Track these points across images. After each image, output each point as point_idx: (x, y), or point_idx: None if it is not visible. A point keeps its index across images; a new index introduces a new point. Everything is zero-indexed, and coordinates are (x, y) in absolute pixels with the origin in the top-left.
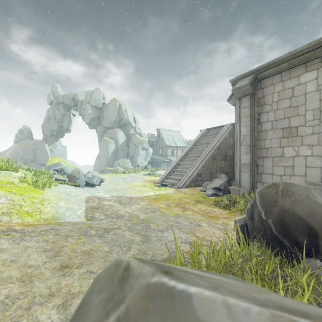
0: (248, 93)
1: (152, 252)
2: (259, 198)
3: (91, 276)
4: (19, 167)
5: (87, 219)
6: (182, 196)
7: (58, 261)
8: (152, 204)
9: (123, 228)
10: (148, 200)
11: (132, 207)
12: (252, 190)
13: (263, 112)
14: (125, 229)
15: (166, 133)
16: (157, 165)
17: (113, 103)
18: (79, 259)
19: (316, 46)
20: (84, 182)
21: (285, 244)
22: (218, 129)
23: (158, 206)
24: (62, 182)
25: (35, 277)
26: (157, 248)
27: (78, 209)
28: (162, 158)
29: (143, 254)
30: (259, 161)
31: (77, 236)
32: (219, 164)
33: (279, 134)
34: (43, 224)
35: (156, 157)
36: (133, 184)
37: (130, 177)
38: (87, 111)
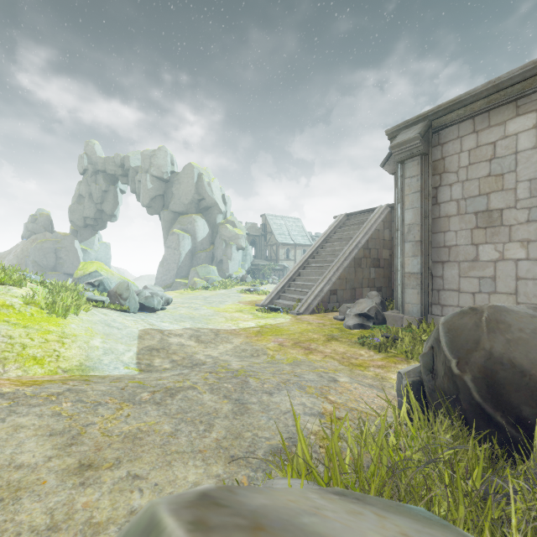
0: (417, 153)
1: (251, 433)
2: (446, 335)
3: (135, 486)
4: (27, 278)
5: (140, 368)
6: (305, 329)
7: (75, 454)
8: (253, 341)
9: (201, 388)
10: (247, 336)
11: (218, 348)
12: (424, 318)
13: (442, 185)
14: (204, 390)
15: (277, 221)
16: (261, 275)
17: (189, 171)
18: (116, 450)
19: (534, 71)
20: (138, 305)
21: (497, 420)
22: (365, 214)
23: (263, 346)
24: (98, 305)
25: (25, 491)
26: (261, 426)
27: (125, 351)
28: (270, 264)
29: (235, 438)
30: (435, 268)
31: (115, 404)
32: (366, 274)
33: (471, 222)
34: (57, 380)
35: (261, 262)
36: (220, 308)
37: (216, 296)
38: (145, 185)
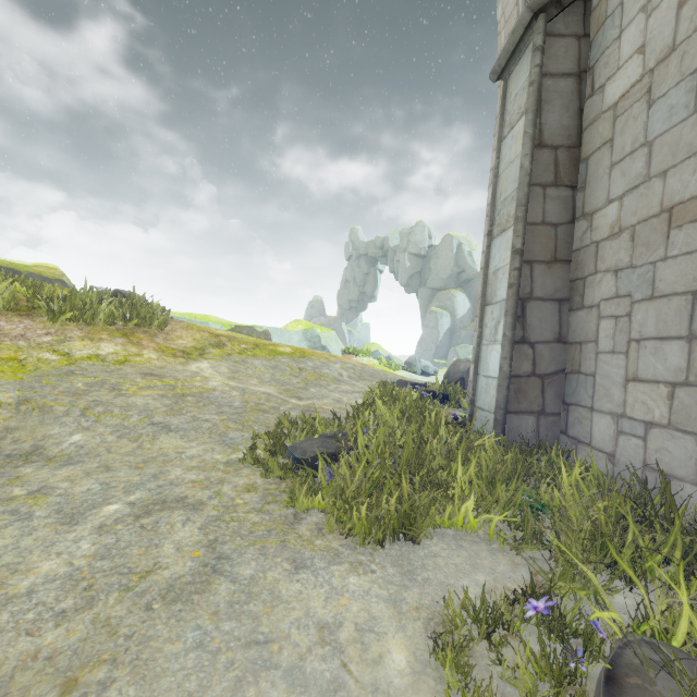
0: None
1: None
2: None
3: None
4: None
5: None
6: None
7: None
8: None
9: None
10: None
11: None
12: None
13: None
14: None
15: None
16: None
17: (447, 243)
18: None
19: None
20: (420, 371)
21: None
22: None
23: None
24: (403, 368)
25: None
26: None
27: None
28: None
29: None
30: None
31: None
32: None
33: None
34: None
35: None
36: None
37: None
38: (403, 264)
